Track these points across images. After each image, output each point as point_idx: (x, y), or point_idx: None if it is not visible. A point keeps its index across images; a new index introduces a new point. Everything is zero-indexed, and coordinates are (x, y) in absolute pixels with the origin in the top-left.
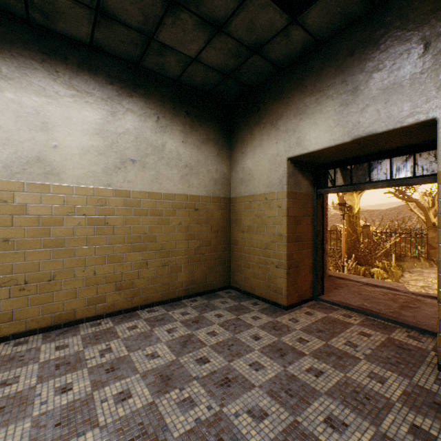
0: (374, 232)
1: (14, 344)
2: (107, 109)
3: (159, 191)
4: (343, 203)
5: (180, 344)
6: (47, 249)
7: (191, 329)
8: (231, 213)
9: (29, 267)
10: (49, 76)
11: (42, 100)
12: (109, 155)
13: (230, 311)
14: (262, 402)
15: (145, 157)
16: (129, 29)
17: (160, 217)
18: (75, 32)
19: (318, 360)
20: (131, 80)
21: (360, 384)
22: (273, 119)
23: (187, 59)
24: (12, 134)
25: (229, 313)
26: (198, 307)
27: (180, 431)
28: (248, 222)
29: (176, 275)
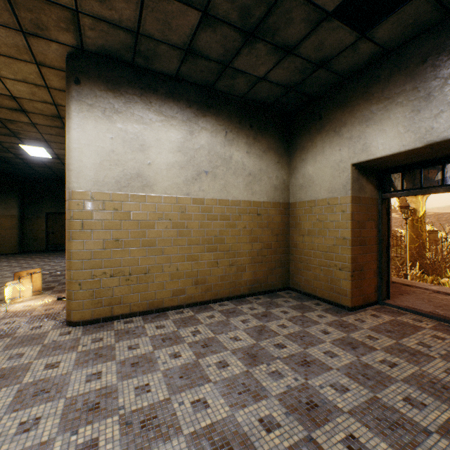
0: (443, 238)
1: (123, 322)
2: (186, 129)
3: (227, 198)
4: (406, 206)
5: (256, 332)
6: (144, 248)
7: (262, 321)
8: (290, 218)
9: (132, 261)
10: (145, 107)
11: (140, 127)
12: (188, 168)
13: (294, 309)
14: (341, 380)
15: (215, 168)
16: (210, 62)
17: (228, 221)
18: (166, 68)
19: (390, 355)
20: (204, 102)
21: (437, 377)
22: (336, 127)
23: (255, 79)
24: (121, 156)
25: (293, 311)
26: (263, 304)
27: (276, 392)
28: (308, 226)
29: (241, 274)
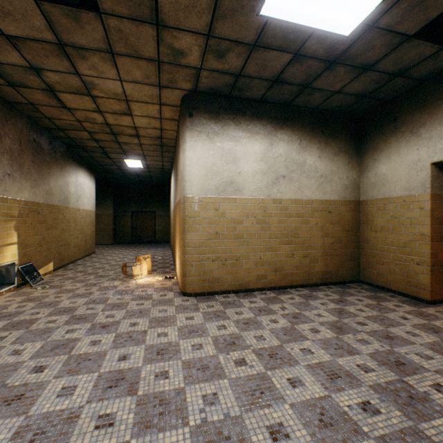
0: None
1: (222, 297)
2: (267, 141)
3: (301, 198)
4: None
5: (336, 312)
6: (235, 240)
7: (340, 305)
8: (360, 215)
9: (227, 250)
10: (236, 127)
11: (233, 144)
12: (268, 174)
13: (368, 298)
14: (425, 352)
15: (291, 173)
16: (292, 86)
17: (302, 218)
18: (253, 95)
19: None
20: (282, 116)
21: None
22: (413, 127)
23: (330, 93)
24: (219, 168)
25: (368, 300)
26: (336, 292)
27: (366, 352)
28: (381, 223)
29: (313, 265)
